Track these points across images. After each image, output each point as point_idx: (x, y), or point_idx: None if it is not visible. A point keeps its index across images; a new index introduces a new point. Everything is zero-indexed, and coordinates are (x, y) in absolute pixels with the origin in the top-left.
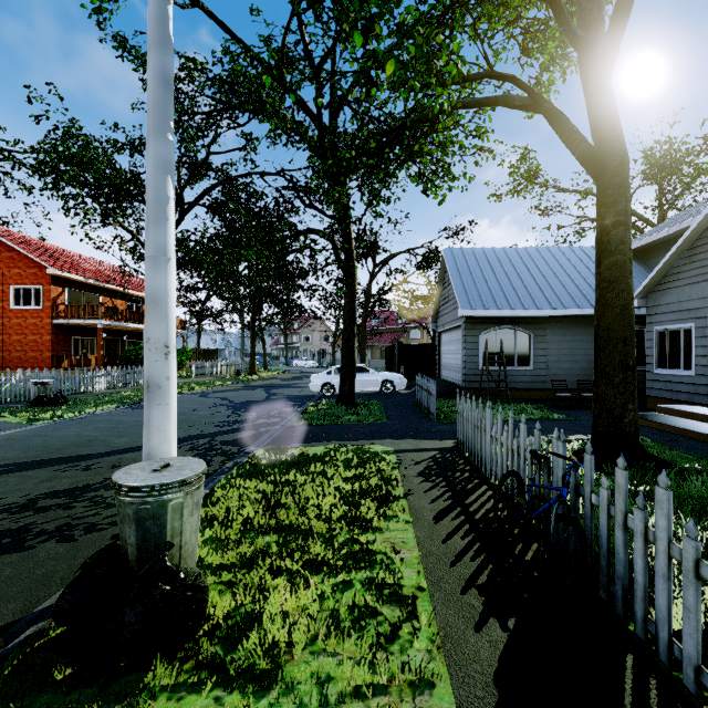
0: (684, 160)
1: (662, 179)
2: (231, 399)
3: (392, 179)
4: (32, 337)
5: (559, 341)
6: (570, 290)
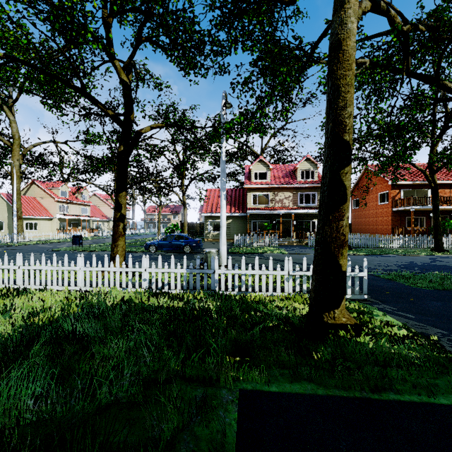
0: None
1: None
2: (436, 262)
3: None
4: (385, 218)
5: None
6: None
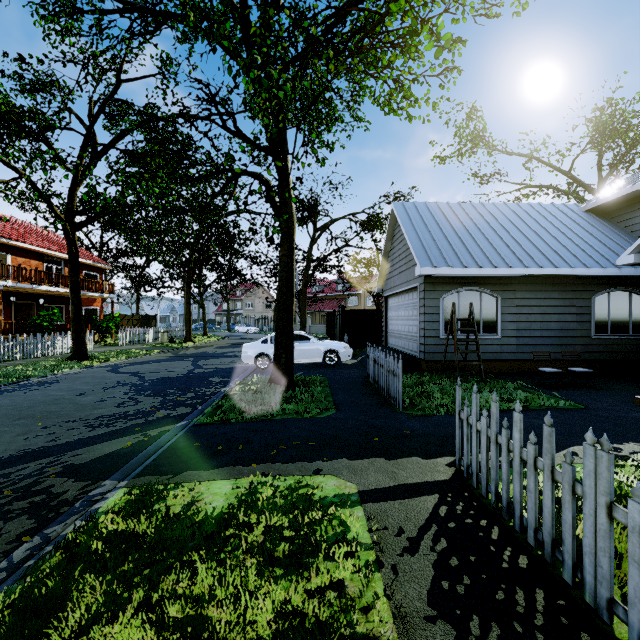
0: (631, 122)
1: (602, 145)
2: (143, 375)
3: (336, 118)
4: None
5: (529, 305)
6: (540, 247)
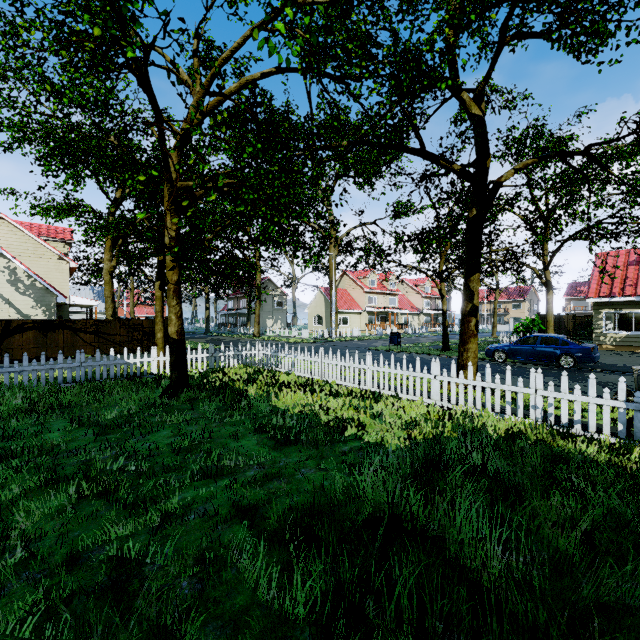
0: None
1: None
2: None
3: None
4: None
5: None
6: None
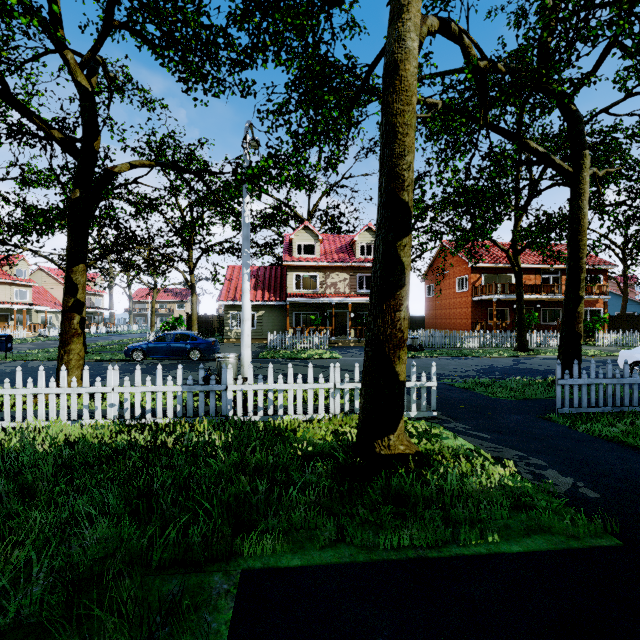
0: None
1: None
2: (519, 364)
3: None
4: (464, 310)
5: None
6: None
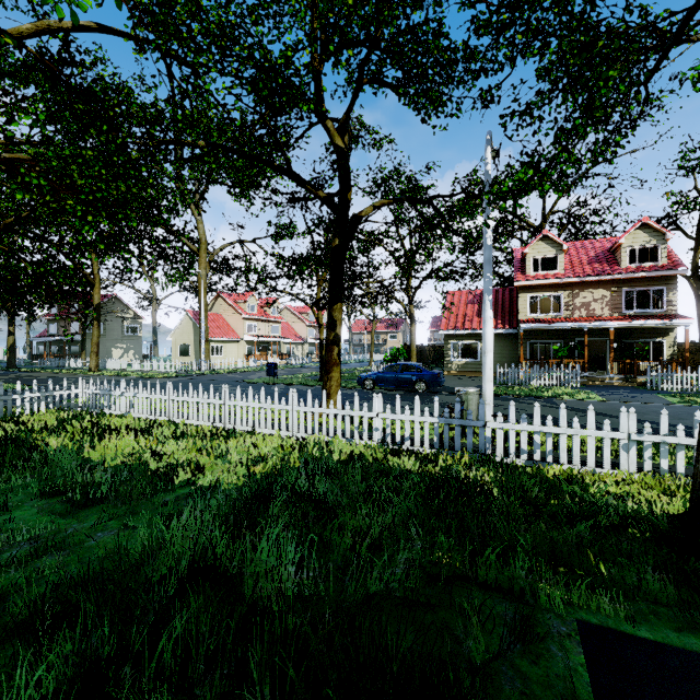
0: None
1: None
2: None
3: None
4: None
5: None
6: None
